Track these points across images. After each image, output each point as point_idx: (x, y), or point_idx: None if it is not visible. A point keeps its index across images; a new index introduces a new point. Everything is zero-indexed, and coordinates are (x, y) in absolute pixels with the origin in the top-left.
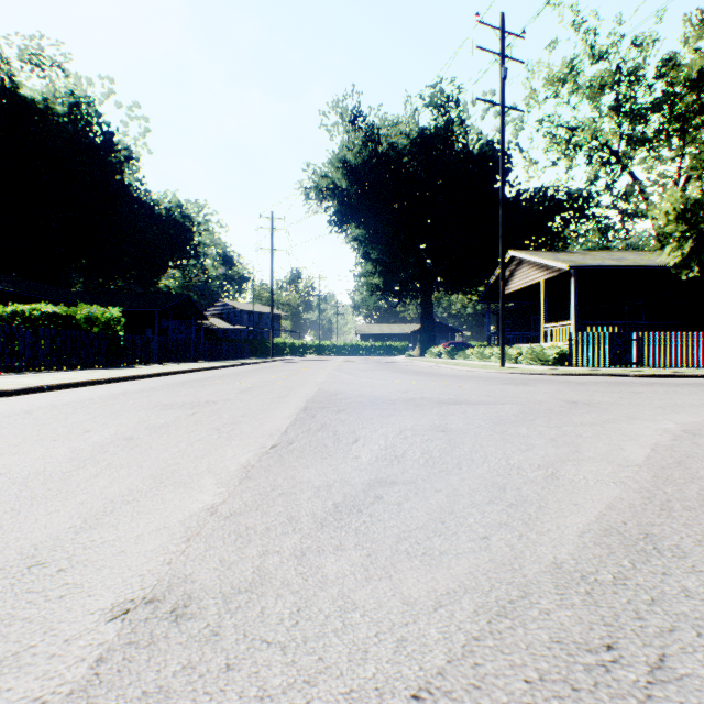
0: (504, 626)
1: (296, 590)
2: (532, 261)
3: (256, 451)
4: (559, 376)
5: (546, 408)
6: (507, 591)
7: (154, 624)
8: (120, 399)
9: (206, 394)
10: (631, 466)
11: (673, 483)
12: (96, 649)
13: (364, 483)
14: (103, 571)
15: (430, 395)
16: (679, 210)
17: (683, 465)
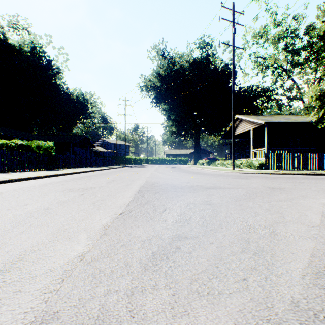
0: None
1: None
2: (247, 120)
3: (112, 216)
4: (261, 174)
5: (259, 191)
6: None
7: None
8: (48, 186)
9: (91, 183)
10: (315, 227)
11: None
12: None
13: (169, 238)
14: (1, 309)
15: (201, 184)
16: (317, 95)
17: None
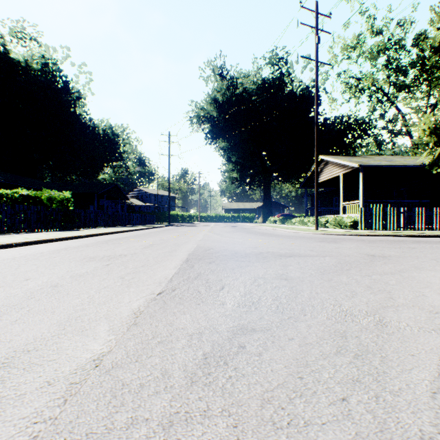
0: None
1: None
2: (335, 162)
3: (147, 297)
4: (355, 236)
5: (354, 260)
6: None
7: None
8: (61, 253)
9: (121, 249)
10: None
11: None
12: None
13: (229, 330)
14: None
15: (273, 250)
16: (432, 128)
17: None
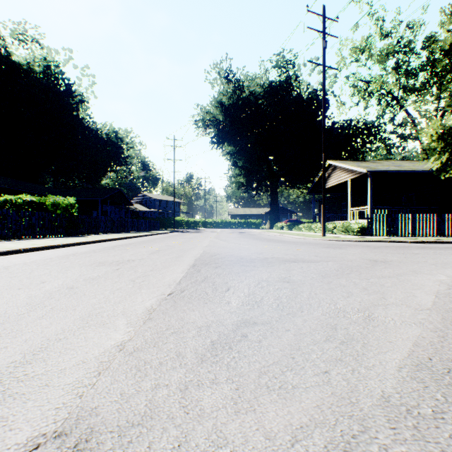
0: None
1: (178, 423)
2: (343, 167)
3: (158, 297)
4: (361, 242)
5: (356, 265)
6: (349, 425)
7: None
8: (70, 258)
9: (128, 255)
10: (424, 310)
11: None
12: None
13: (234, 323)
14: (27, 404)
15: (278, 255)
16: (439, 133)
17: None
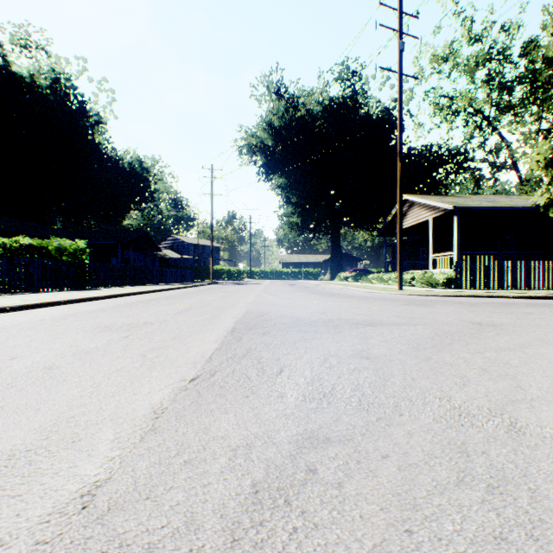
0: None
1: None
2: (422, 203)
3: (174, 386)
4: (450, 297)
5: (456, 330)
6: None
7: None
8: (68, 320)
9: (147, 315)
10: None
11: None
12: None
13: (291, 441)
14: None
15: (346, 316)
16: (548, 159)
17: None
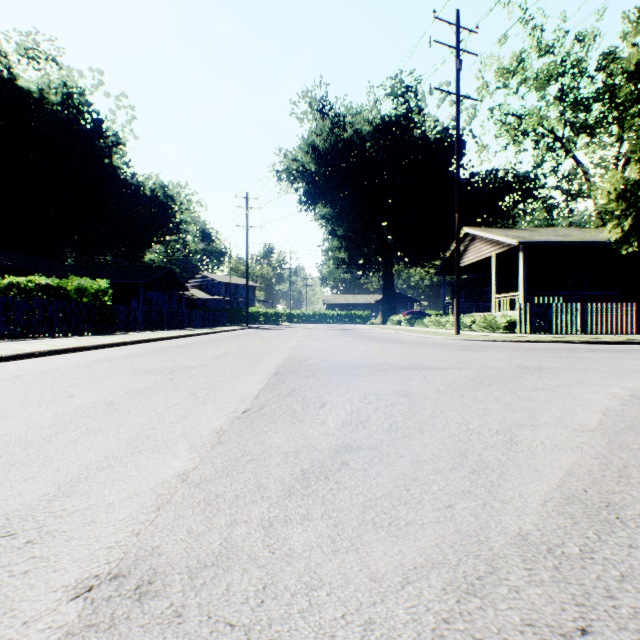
0: (474, 606)
1: (262, 564)
2: (485, 237)
3: (229, 416)
4: (510, 343)
5: (500, 373)
6: (475, 565)
7: (117, 603)
8: (105, 365)
9: (184, 359)
10: (586, 431)
11: (628, 448)
12: (54, 633)
13: (331, 448)
14: (71, 543)
15: (392, 361)
16: (619, 190)
17: (635, 430)
